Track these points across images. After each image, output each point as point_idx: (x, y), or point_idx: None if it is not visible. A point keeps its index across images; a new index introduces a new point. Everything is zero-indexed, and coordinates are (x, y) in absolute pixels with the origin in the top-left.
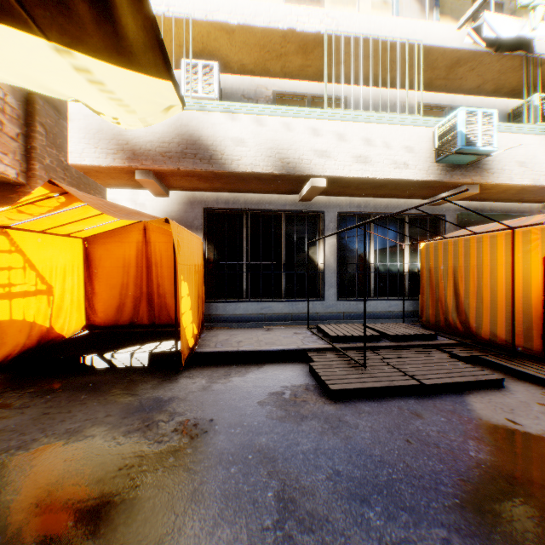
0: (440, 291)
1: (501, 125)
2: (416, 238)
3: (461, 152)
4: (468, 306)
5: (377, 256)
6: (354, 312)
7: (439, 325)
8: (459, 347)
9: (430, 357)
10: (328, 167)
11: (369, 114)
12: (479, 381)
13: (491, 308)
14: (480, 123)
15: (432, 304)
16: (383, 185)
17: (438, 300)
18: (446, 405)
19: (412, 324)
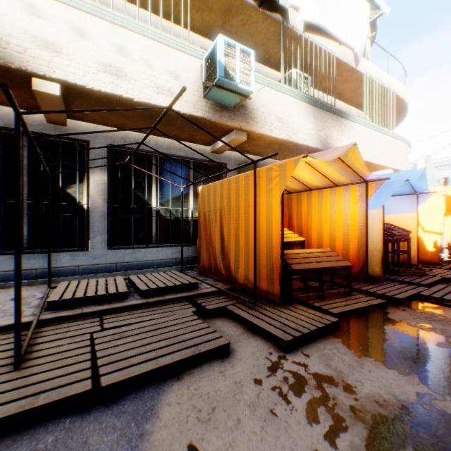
0: (212, 235)
1: (265, 79)
2: (202, 184)
3: (222, 86)
4: (230, 250)
5: (158, 199)
6: (130, 261)
7: (212, 270)
8: (217, 295)
9: (170, 316)
10: (58, 66)
11: (121, 16)
12: (198, 354)
13: (246, 251)
14: (239, 59)
15: (206, 249)
16: (151, 114)
17: (211, 244)
18: (111, 432)
19: (193, 270)
